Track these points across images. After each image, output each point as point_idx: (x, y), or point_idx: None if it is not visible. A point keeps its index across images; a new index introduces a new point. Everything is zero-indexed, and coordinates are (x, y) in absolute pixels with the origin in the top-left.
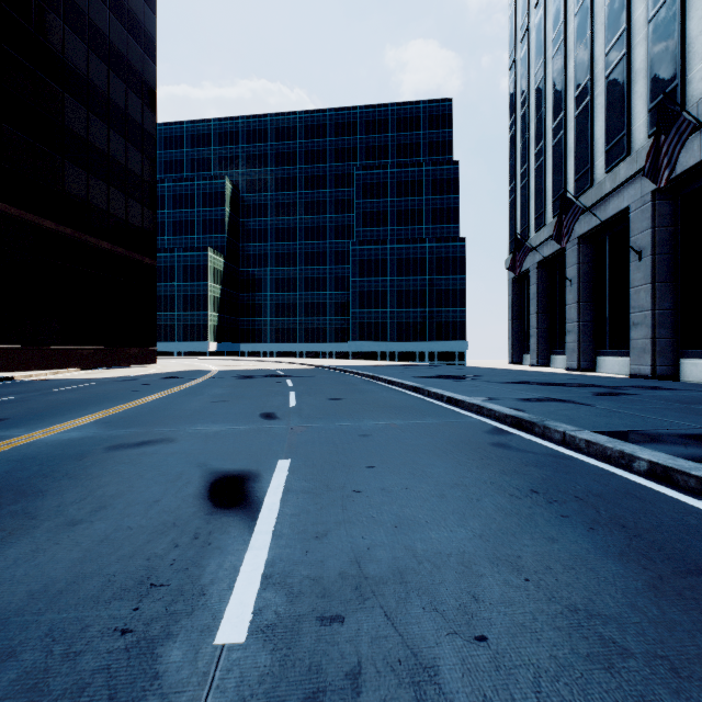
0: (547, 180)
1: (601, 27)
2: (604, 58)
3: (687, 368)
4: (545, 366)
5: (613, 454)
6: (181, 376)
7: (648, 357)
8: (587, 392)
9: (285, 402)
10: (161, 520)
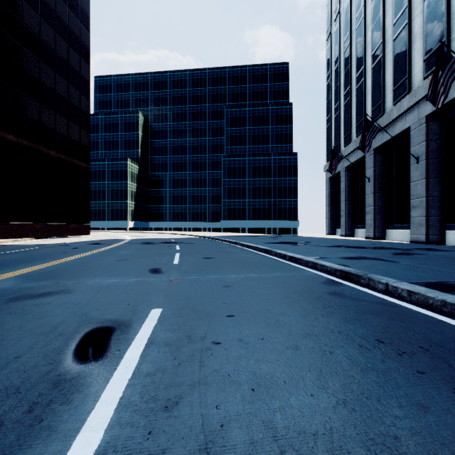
0: (353, 112)
1: (390, 7)
2: (392, 27)
3: (450, 236)
4: (351, 236)
5: (435, 303)
6: (103, 243)
7: (423, 229)
8: (388, 252)
9: (171, 260)
10: (6, 383)
